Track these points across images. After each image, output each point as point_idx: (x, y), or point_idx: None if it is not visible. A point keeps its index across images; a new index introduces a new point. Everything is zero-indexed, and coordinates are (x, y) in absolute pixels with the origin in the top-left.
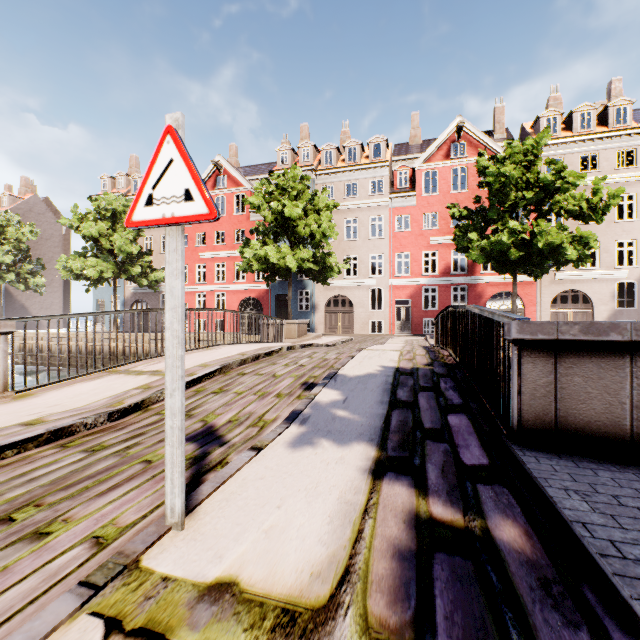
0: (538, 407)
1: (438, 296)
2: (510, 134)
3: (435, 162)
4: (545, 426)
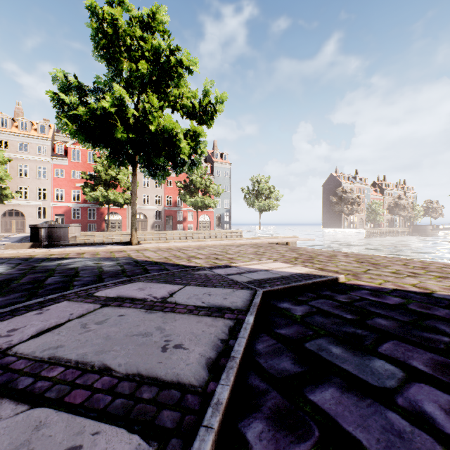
0: None
1: (81, 213)
2: None
3: (79, 146)
4: None
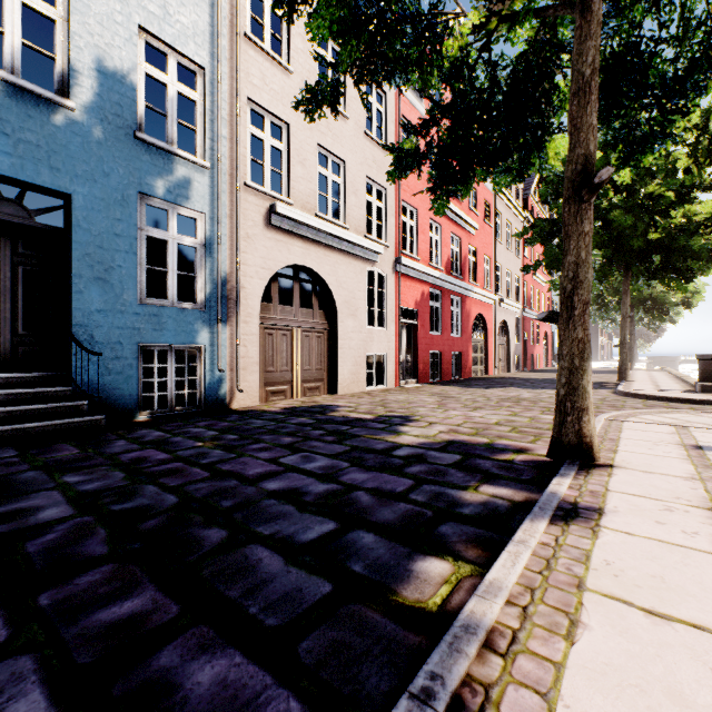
0: None
1: (442, 310)
2: None
3: None
4: None
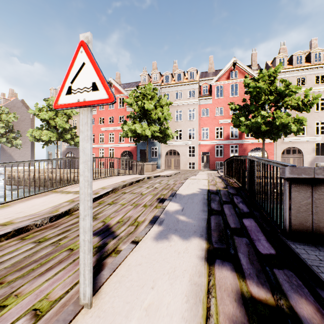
0: (301, 217)
1: (223, 150)
2: (260, 67)
3: (222, 81)
4: (306, 229)
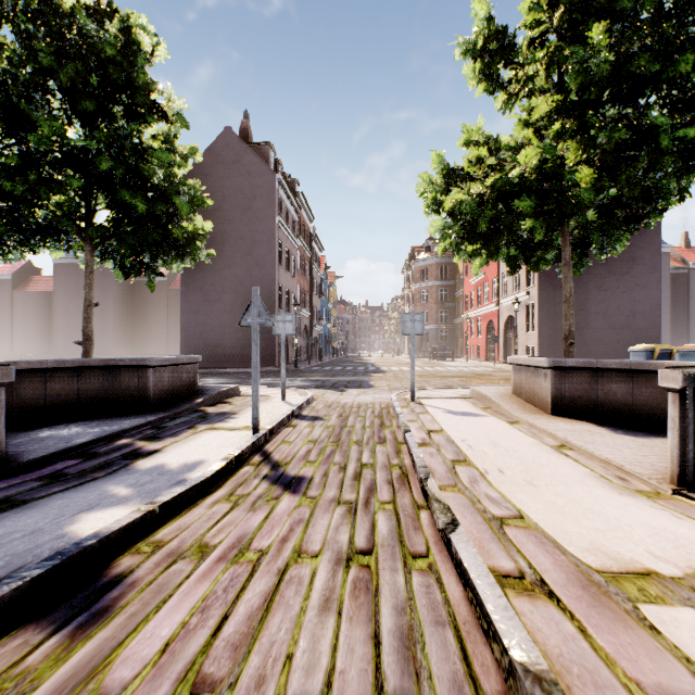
0: None
1: None
2: None
3: None
4: None
